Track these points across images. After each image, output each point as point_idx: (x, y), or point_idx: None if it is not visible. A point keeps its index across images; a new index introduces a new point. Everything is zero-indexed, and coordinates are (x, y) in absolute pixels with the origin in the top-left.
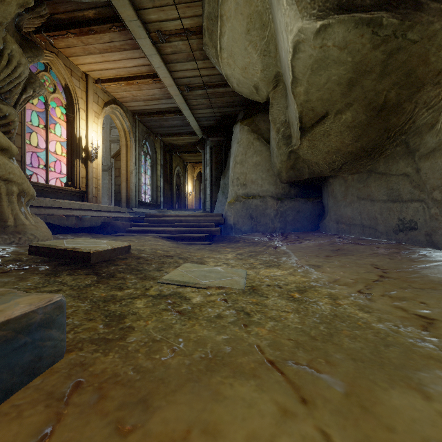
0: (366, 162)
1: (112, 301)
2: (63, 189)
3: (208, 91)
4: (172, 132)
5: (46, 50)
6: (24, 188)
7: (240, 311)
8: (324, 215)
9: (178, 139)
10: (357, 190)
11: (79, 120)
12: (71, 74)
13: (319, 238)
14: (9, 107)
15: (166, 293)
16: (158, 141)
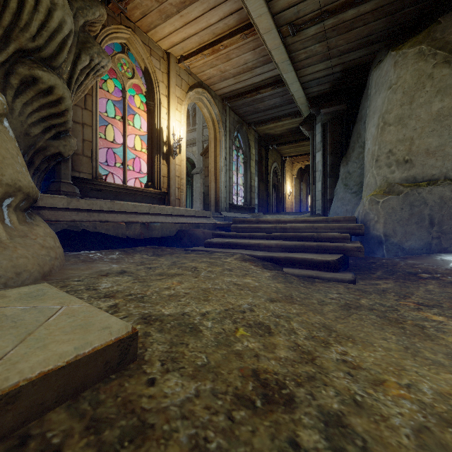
0: None
1: None
2: (141, 190)
3: (326, 24)
4: (268, 118)
5: (121, 25)
6: None
7: None
8: None
9: (276, 126)
10: None
11: (159, 108)
12: (150, 53)
13: None
14: (51, 75)
15: None
16: (252, 133)
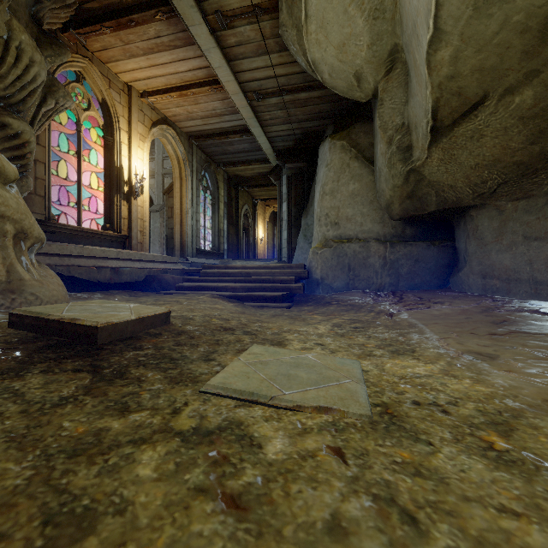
0: (544, 179)
1: (90, 452)
2: (99, 233)
3: (285, 98)
4: (238, 160)
5: (77, 54)
6: (24, 226)
7: (387, 502)
8: (457, 265)
9: (246, 168)
10: (523, 225)
11: (119, 145)
12: (109, 85)
13: (457, 301)
14: (21, 122)
15: (211, 423)
16: (221, 173)
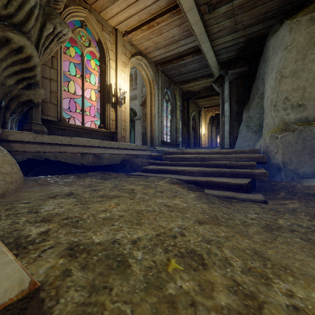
0: None
1: None
2: (95, 130)
3: (234, 4)
4: (189, 79)
5: (80, 6)
6: None
7: None
8: None
9: (194, 85)
10: None
11: (109, 69)
12: (102, 28)
13: None
14: (21, 37)
15: None
16: (177, 90)
